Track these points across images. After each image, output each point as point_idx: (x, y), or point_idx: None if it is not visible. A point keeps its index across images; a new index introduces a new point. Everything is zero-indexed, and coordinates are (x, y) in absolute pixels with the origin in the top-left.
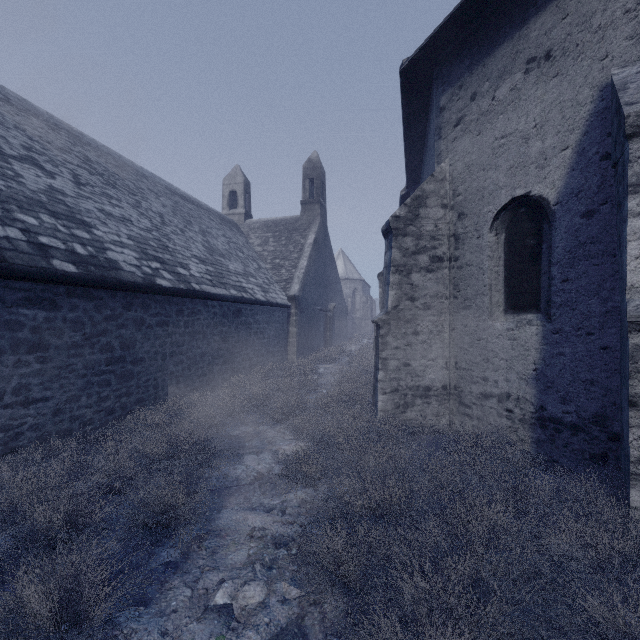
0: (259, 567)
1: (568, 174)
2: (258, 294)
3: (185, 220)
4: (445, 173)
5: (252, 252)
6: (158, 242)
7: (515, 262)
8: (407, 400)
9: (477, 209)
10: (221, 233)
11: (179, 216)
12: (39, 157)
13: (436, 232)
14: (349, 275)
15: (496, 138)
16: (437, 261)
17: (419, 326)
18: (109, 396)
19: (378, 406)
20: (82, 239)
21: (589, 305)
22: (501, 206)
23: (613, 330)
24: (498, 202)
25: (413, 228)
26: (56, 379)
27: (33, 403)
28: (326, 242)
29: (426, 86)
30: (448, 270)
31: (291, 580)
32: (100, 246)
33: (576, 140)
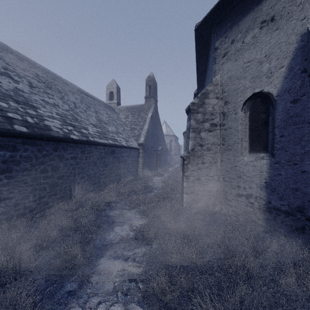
0: (120, 294)
1: (283, 80)
2: (123, 142)
3: (87, 106)
4: (218, 81)
5: (120, 122)
6: (72, 116)
7: (254, 126)
8: (198, 197)
9: (234, 99)
10: (105, 112)
11: (84, 103)
12: (11, 73)
13: (213, 111)
14: (168, 133)
15: (244, 62)
16: (214, 126)
17: (204, 159)
18: (45, 195)
19: (184, 200)
20: (31, 114)
21: (295, 149)
22: (247, 97)
23: (308, 162)
24: (246, 95)
25: (201, 109)
26: (16, 187)
27: (3, 200)
28: (157, 117)
29: (208, 37)
30: (219, 130)
31: (137, 302)
32: (41, 118)
33: (288, 62)
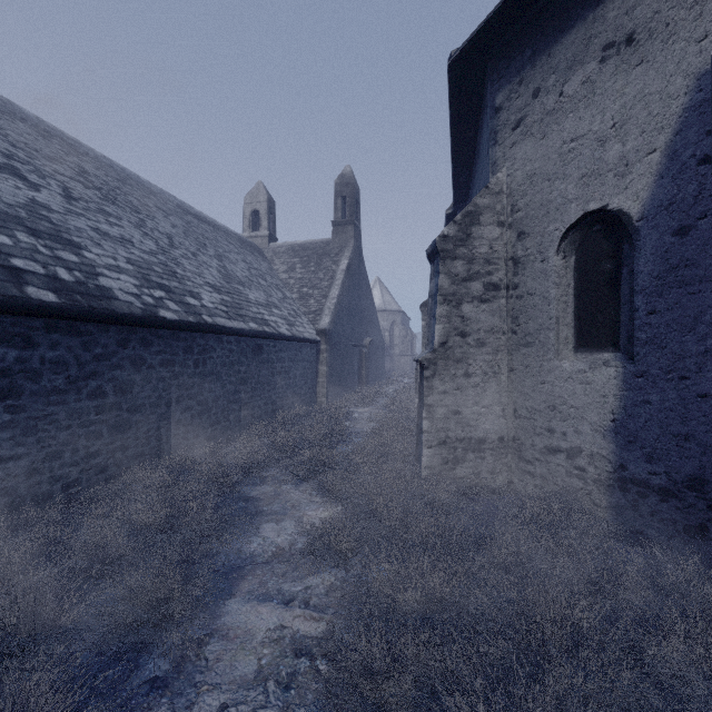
0: (273, 686)
1: (656, 183)
2: (282, 328)
3: (198, 242)
4: (502, 185)
5: (276, 280)
6: (164, 267)
7: (588, 290)
8: (457, 454)
9: (541, 227)
10: (241, 258)
11: (191, 238)
12: (22, 166)
13: (491, 255)
14: (387, 306)
15: (564, 141)
16: (492, 289)
17: (471, 366)
18: (100, 451)
19: (422, 462)
20: (68, 262)
21: (683, 343)
22: (571, 223)
23: None
24: (567, 218)
25: (464, 250)
26: (31, 432)
27: (1, 462)
28: (361, 269)
29: (478, 84)
30: (505, 300)
31: (314, 706)
32: (91, 271)
33: (666, 141)
